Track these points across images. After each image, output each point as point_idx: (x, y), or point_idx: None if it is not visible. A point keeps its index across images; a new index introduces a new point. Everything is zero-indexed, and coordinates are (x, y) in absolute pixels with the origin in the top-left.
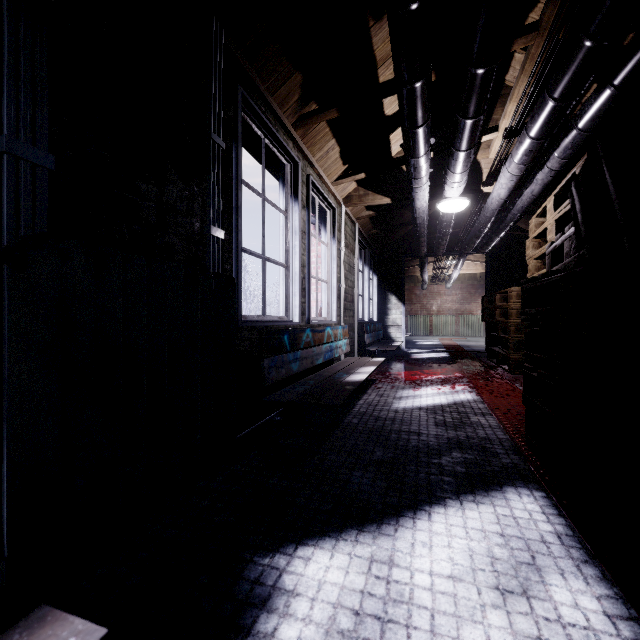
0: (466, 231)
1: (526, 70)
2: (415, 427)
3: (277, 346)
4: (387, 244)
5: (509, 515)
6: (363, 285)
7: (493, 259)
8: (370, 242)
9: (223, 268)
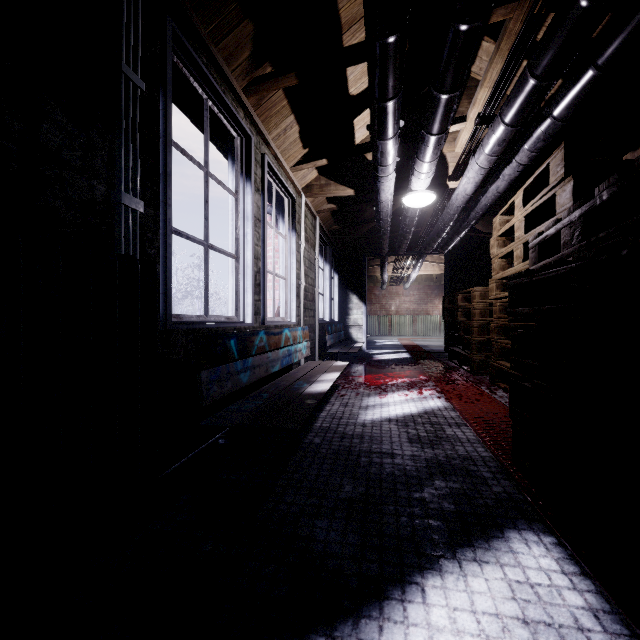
0: (428, 230)
1: (502, 49)
2: (387, 446)
3: (220, 354)
4: (348, 242)
5: (524, 581)
6: (324, 283)
7: (452, 260)
8: (331, 239)
9: (144, 252)
